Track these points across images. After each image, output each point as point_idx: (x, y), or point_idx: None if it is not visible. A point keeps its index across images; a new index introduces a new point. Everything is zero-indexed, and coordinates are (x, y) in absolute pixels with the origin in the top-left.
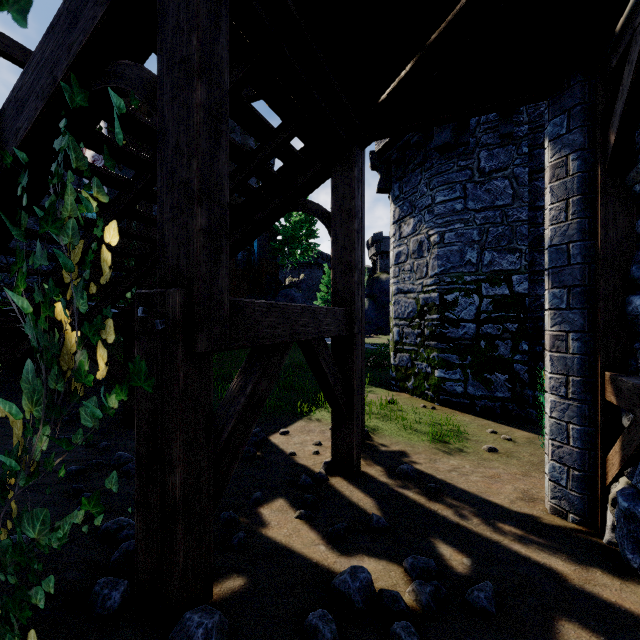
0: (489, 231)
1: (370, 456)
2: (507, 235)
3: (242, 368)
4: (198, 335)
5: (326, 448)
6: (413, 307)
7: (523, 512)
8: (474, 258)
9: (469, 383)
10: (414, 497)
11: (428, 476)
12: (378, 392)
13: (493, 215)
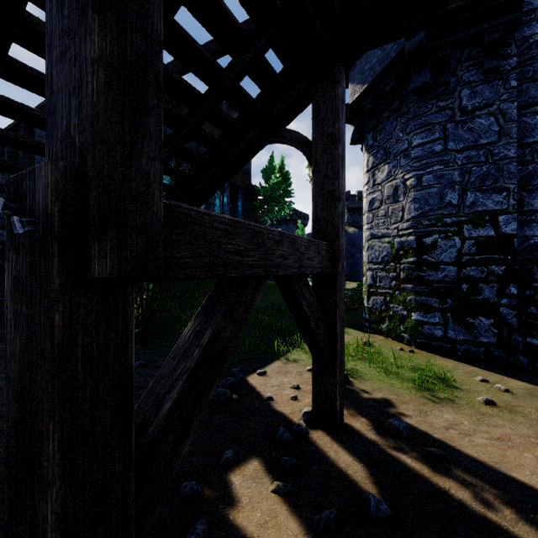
0: (472, 171)
1: (352, 404)
2: (492, 174)
3: (201, 308)
4: (94, 247)
5: (304, 392)
6: (388, 251)
7: None
8: (455, 199)
9: (449, 327)
10: (414, 465)
11: (423, 434)
12: (352, 333)
13: (476, 154)
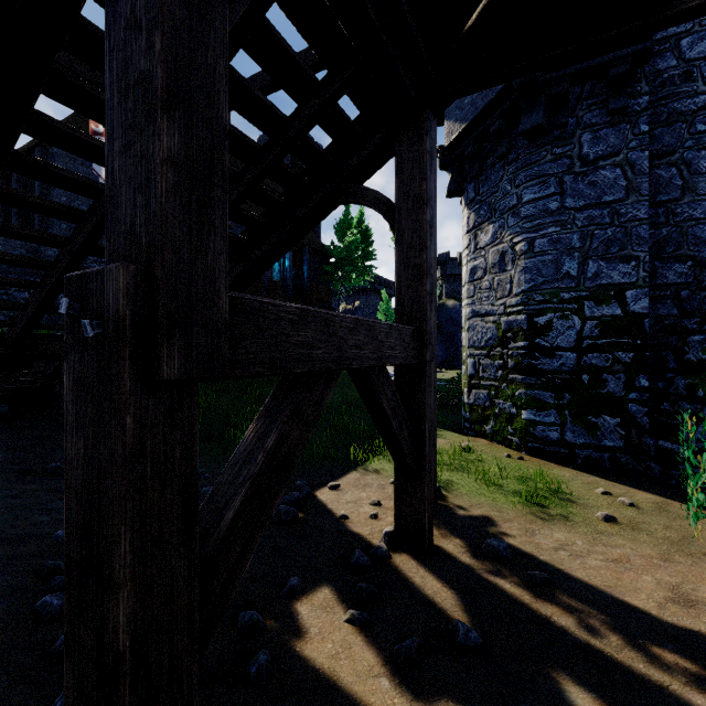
0: (594, 235)
1: (445, 523)
2: (619, 239)
3: (264, 407)
4: (163, 349)
5: (387, 510)
6: (493, 333)
7: (684, 626)
8: (574, 270)
9: (567, 428)
10: (513, 591)
11: (527, 556)
12: (449, 436)
13: (600, 214)
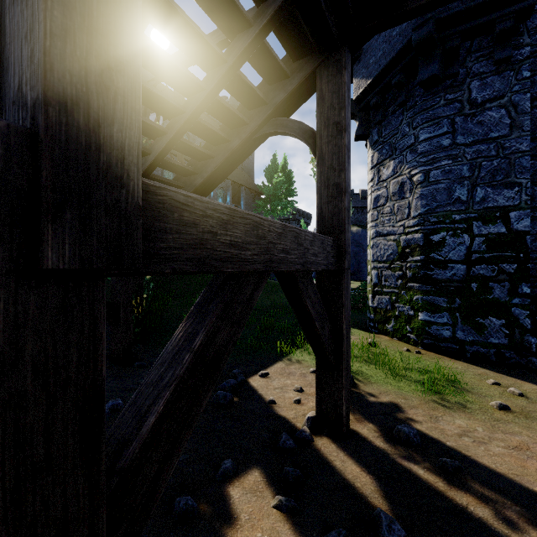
0: (482, 165)
1: (358, 408)
2: (503, 168)
3: (194, 307)
4: (47, 230)
5: (308, 395)
6: (393, 249)
7: None
8: (464, 195)
9: (458, 327)
10: (427, 477)
11: (435, 442)
12: (356, 333)
13: (486, 148)
